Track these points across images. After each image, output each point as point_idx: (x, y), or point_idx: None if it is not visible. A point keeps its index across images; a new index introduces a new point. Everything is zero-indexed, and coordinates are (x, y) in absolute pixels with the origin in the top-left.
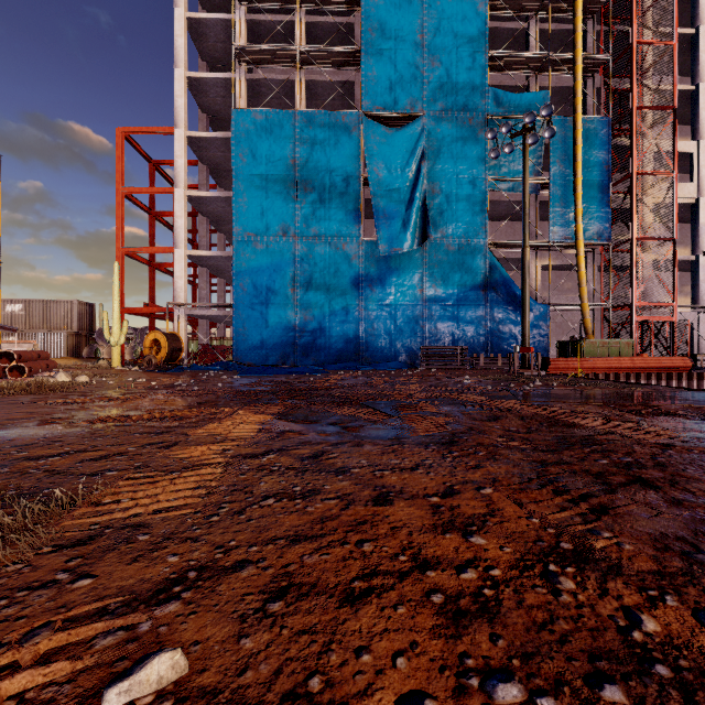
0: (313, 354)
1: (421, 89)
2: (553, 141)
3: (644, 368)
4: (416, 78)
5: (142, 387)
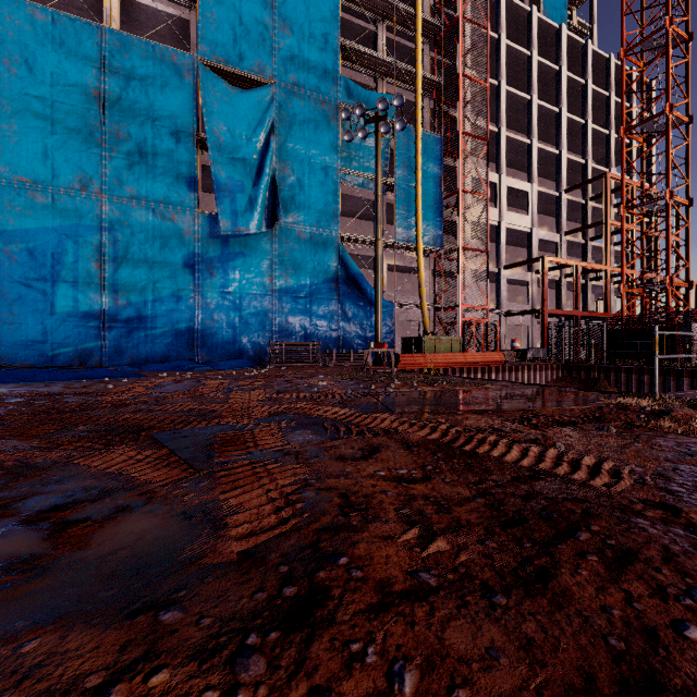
0: (129, 350)
1: (270, 54)
2: (398, 146)
3: (473, 363)
4: (265, 40)
5: None
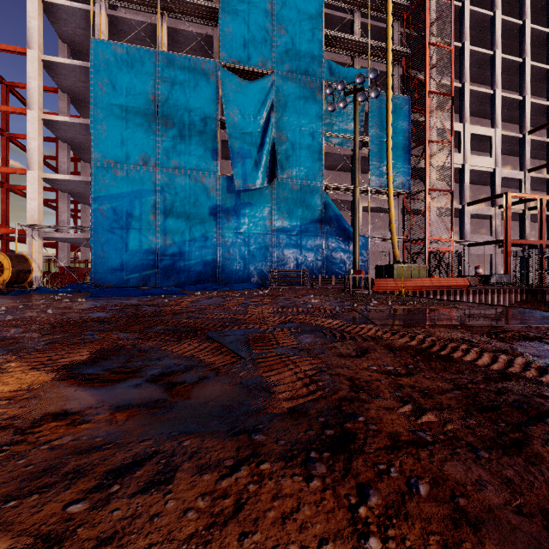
0: (173, 276)
1: (270, 51)
2: (372, 109)
3: (439, 286)
4: (267, 41)
5: None
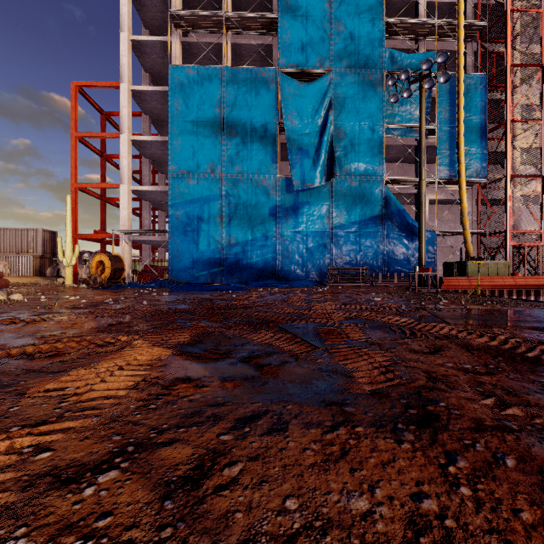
0: (237, 273)
1: (328, 50)
2: (439, 94)
3: (524, 285)
4: (324, 40)
5: (66, 305)
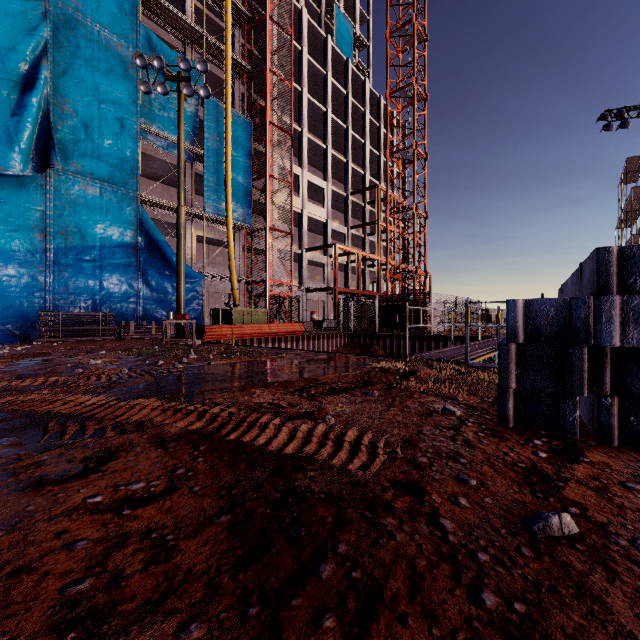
0: None
1: None
2: (208, 118)
3: (278, 333)
4: None
5: None
